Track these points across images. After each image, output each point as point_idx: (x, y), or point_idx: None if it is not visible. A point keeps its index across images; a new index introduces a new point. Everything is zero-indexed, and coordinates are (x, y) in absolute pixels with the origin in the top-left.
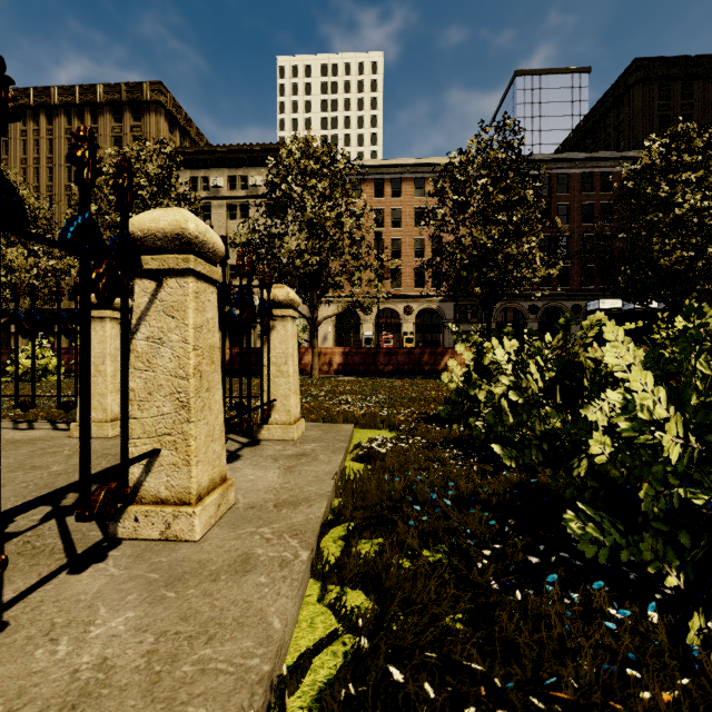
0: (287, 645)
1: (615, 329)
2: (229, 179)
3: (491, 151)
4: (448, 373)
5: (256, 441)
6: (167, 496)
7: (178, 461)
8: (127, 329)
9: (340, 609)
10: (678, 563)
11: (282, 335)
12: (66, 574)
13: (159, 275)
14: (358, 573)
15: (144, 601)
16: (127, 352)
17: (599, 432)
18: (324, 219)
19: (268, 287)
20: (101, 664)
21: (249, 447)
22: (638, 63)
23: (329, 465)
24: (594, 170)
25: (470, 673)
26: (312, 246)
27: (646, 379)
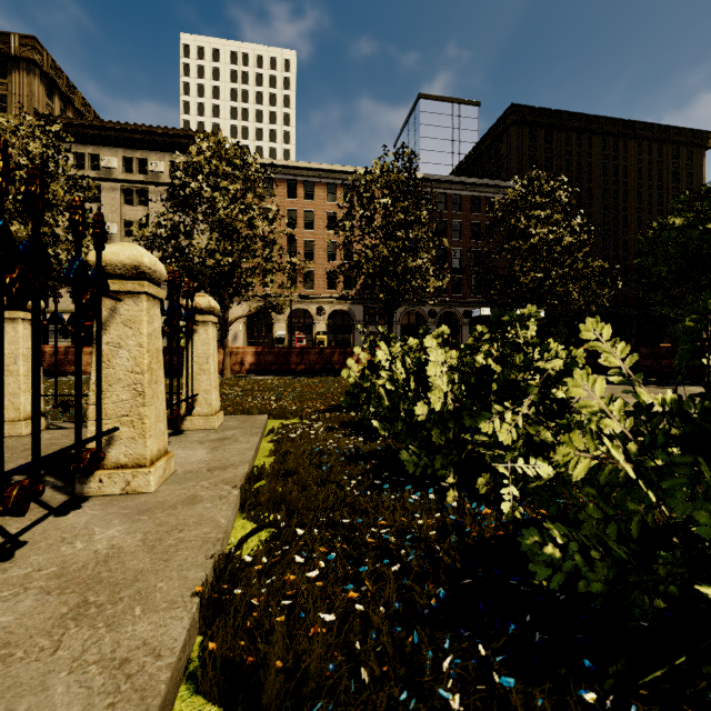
0: (229, 535)
1: (432, 341)
2: (124, 161)
3: (392, 174)
4: (347, 370)
5: (179, 431)
6: (126, 462)
7: (135, 435)
8: (101, 338)
9: (262, 517)
10: (453, 470)
11: (203, 338)
12: (53, 517)
13: (118, 295)
14: (274, 500)
15: (126, 522)
16: (101, 354)
17: (421, 402)
18: (236, 221)
19: (192, 297)
20: (112, 547)
21: (175, 436)
22: (513, 108)
23: (249, 444)
24: (481, 195)
25: (335, 526)
26: (223, 246)
27: (437, 370)
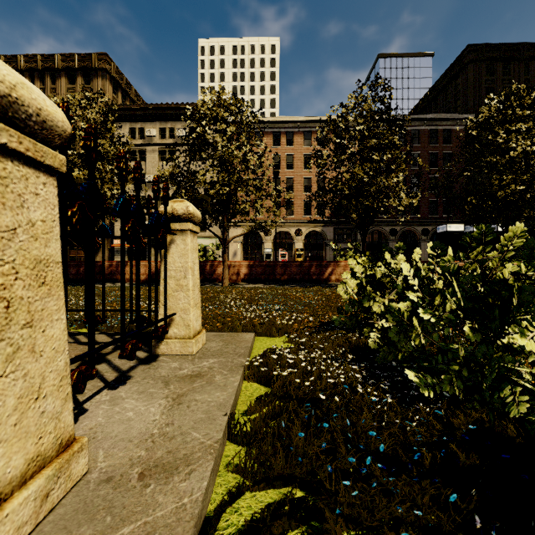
0: None
1: None
2: (160, 130)
3: (366, 105)
4: (343, 285)
5: (154, 355)
6: None
7: None
8: None
9: None
10: None
11: (181, 249)
12: None
13: None
14: None
15: None
16: None
17: None
18: (232, 157)
19: (165, 199)
20: None
21: (144, 365)
22: (470, 48)
23: (224, 392)
24: (438, 128)
25: None
26: (222, 179)
27: None
